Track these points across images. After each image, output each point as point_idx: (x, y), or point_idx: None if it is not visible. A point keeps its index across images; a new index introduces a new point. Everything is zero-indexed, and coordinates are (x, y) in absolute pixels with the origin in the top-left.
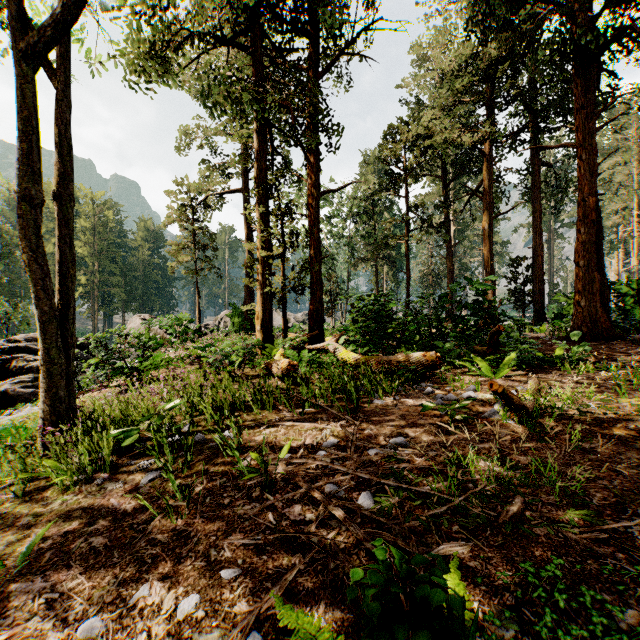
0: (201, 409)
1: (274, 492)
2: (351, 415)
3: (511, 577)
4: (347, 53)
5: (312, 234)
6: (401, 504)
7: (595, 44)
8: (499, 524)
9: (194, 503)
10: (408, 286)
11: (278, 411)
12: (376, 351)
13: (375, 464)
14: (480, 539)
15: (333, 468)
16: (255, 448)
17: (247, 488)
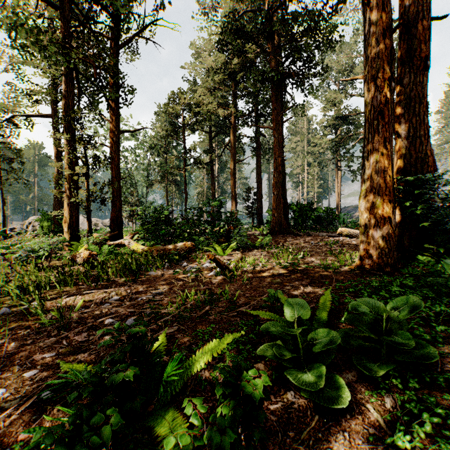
0: (7, 292)
1: (68, 330)
2: (132, 282)
3: (193, 336)
4: (140, 37)
5: (113, 160)
6: (150, 320)
7: (280, 77)
8: (195, 318)
9: (1, 348)
10: (186, 202)
11: (78, 286)
12: (157, 243)
13: (140, 305)
14: (185, 326)
15: (112, 311)
16: (56, 309)
17: (47, 332)
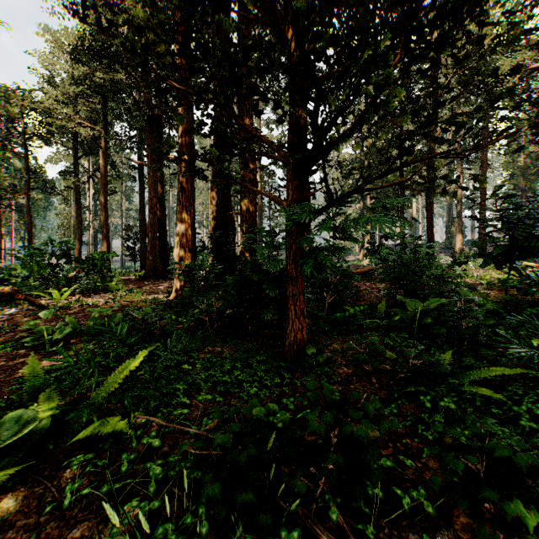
0: None
1: None
2: None
3: None
4: None
5: None
6: None
7: (152, 115)
8: None
9: None
10: (31, 238)
11: None
12: None
13: None
14: None
15: None
16: None
17: None
